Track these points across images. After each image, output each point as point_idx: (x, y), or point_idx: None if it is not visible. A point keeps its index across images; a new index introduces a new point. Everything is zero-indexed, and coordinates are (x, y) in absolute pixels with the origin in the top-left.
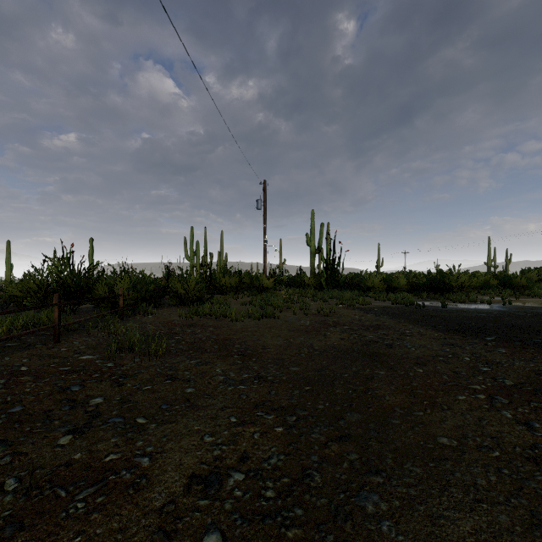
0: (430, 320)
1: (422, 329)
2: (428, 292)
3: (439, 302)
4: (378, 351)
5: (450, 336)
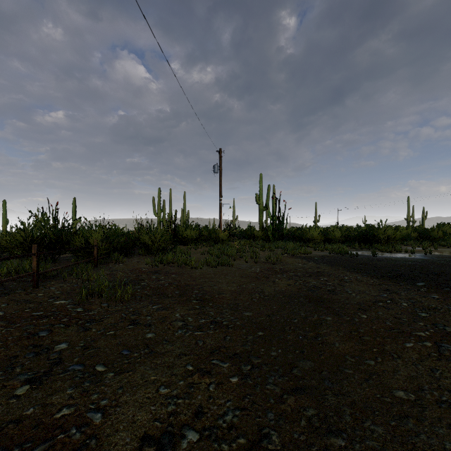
0: (364, 268)
1: (358, 275)
2: (359, 243)
3: (370, 252)
4: (322, 296)
5: (385, 282)
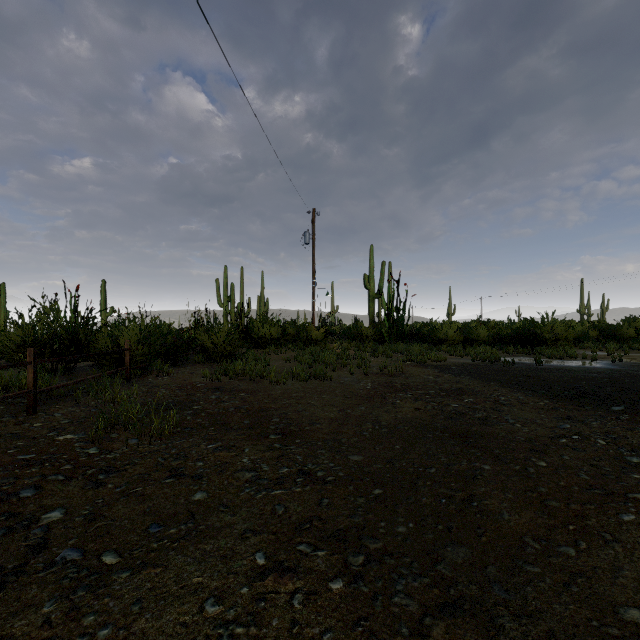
0: (527, 382)
1: (520, 394)
2: (513, 345)
3: (531, 358)
4: (469, 428)
5: (562, 406)
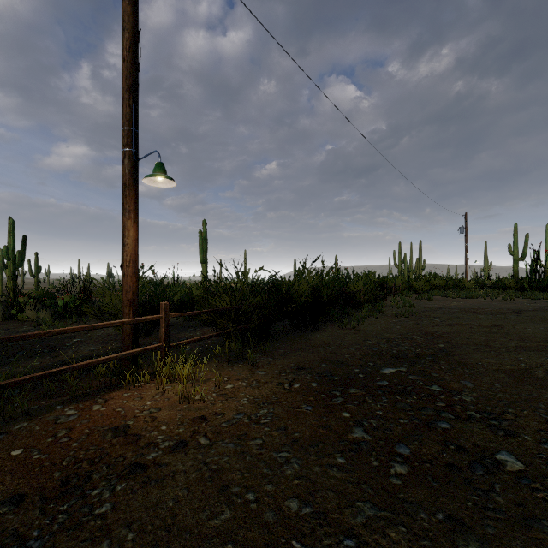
0: None
1: None
2: None
3: None
4: None
5: None
